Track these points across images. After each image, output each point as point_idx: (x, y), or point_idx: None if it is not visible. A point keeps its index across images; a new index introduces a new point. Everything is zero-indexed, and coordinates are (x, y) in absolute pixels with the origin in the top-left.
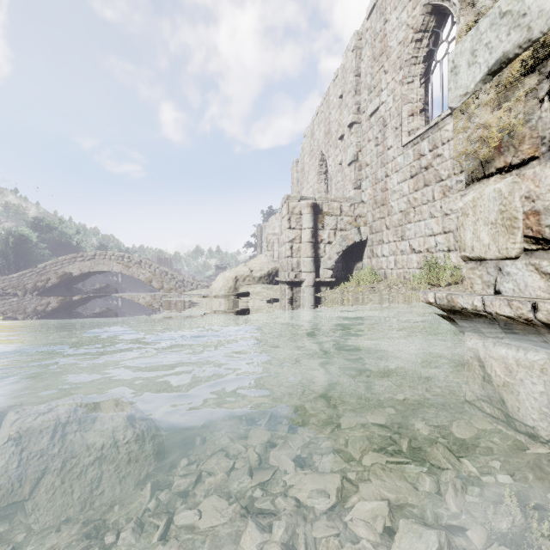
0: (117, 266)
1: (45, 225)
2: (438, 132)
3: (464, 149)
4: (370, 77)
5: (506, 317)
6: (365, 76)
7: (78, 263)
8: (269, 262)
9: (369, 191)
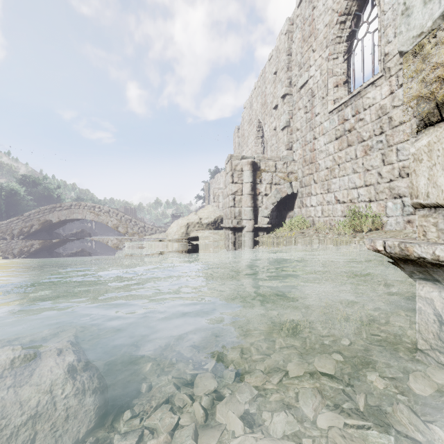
0: (89, 215)
1: (32, 181)
2: (360, 100)
3: (417, 92)
4: (300, 56)
5: None
6: (296, 55)
7: (57, 212)
8: (215, 211)
9: (300, 151)
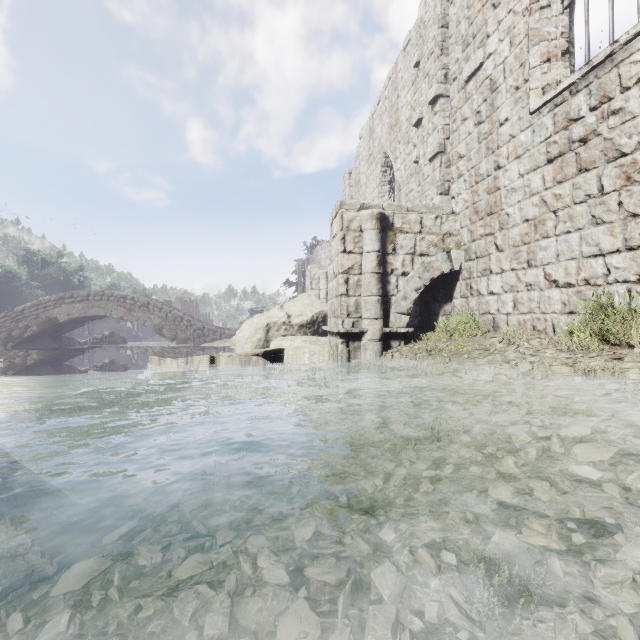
0: (117, 310)
1: (41, 260)
2: (613, 71)
3: None
4: (467, 23)
5: None
6: (457, 24)
7: (66, 305)
8: (313, 304)
9: (465, 195)
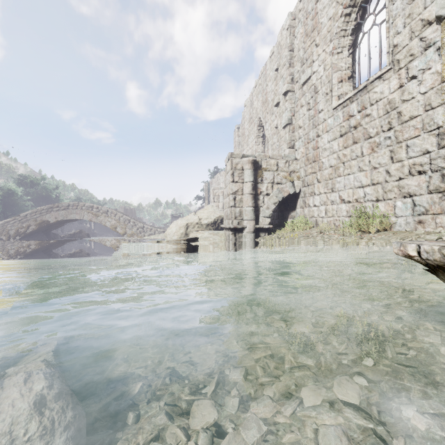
0: (87, 215)
1: (30, 181)
2: (367, 95)
3: None
4: (303, 51)
5: None
6: (298, 50)
7: (54, 212)
8: (215, 211)
9: (302, 149)
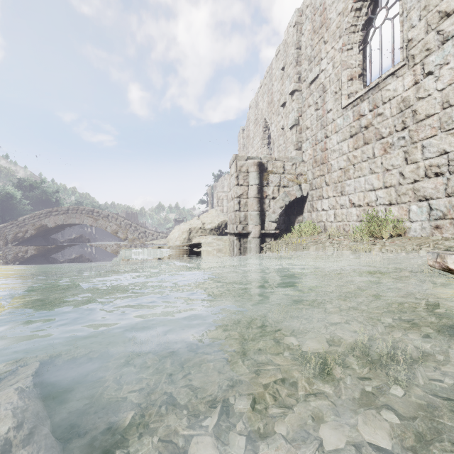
0: (87, 220)
1: (29, 185)
2: (379, 93)
3: None
4: (310, 49)
5: None
6: (305, 48)
7: (53, 217)
8: (219, 216)
9: (310, 151)
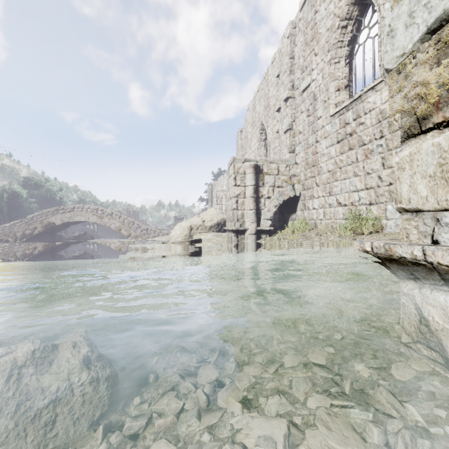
0: (92, 217)
1: (34, 183)
2: (361, 104)
3: (400, 107)
4: (303, 59)
5: (448, 267)
6: (298, 58)
7: (60, 214)
8: (218, 214)
9: (302, 154)
